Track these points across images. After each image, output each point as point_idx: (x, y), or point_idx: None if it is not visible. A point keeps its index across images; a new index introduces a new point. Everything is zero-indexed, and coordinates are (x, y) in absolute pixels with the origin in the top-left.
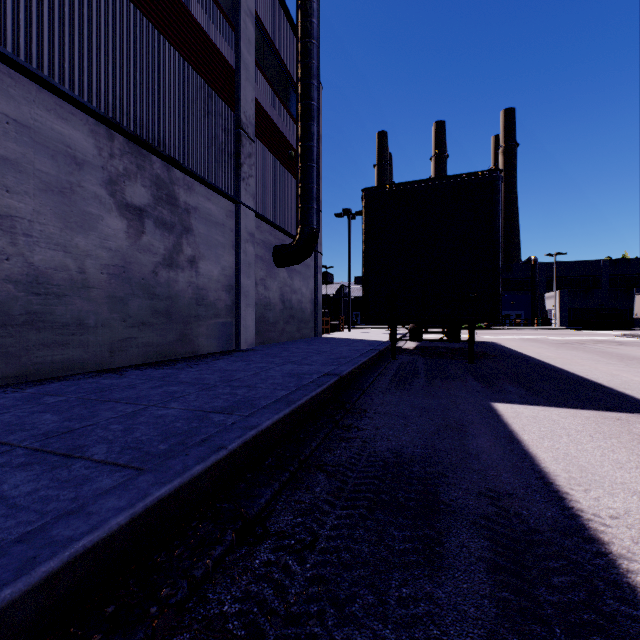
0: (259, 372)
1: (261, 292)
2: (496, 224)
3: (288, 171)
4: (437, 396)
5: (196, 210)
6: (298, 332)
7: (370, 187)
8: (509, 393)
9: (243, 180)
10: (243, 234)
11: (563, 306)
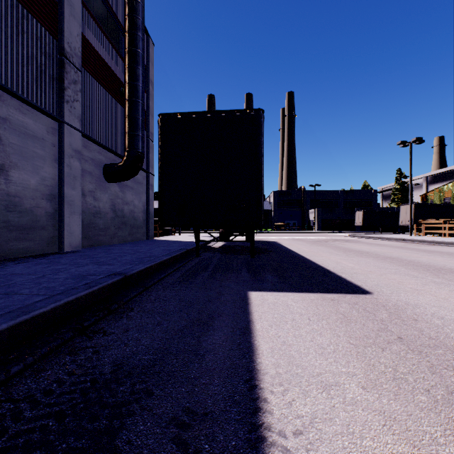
0: (47, 275)
1: (90, 202)
2: (259, 151)
3: (120, 104)
4: (209, 288)
5: (6, 121)
6: (130, 236)
7: (165, 113)
8: (266, 281)
9: (67, 102)
10: (67, 150)
11: (319, 218)
